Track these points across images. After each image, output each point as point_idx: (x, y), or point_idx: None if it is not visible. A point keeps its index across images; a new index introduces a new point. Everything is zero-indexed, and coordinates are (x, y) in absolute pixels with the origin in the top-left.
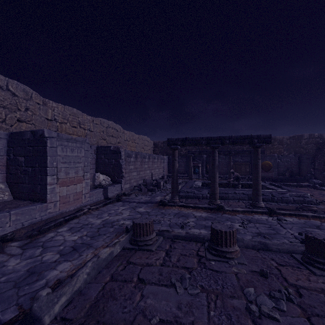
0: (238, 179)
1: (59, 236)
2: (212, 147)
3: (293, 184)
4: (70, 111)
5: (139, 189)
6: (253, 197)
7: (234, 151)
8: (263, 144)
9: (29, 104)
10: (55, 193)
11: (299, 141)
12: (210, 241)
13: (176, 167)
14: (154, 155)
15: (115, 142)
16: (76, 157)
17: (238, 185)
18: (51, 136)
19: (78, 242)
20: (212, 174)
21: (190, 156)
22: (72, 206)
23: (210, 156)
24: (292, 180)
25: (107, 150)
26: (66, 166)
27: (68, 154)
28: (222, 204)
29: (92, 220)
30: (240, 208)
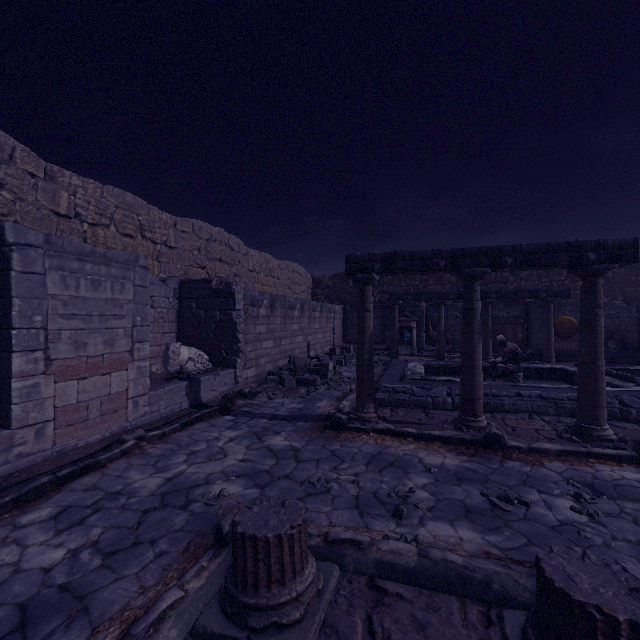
0: (518, 357)
1: (9, 549)
2: (466, 276)
3: (638, 369)
4: (117, 198)
5: (279, 379)
6: (582, 410)
7: (496, 293)
8: (613, 267)
9: (4, 174)
10: (39, 400)
11: (635, 272)
12: (545, 639)
13: (370, 328)
14: (313, 303)
15: (227, 274)
16: (110, 303)
17: (516, 372)
18: (24, 243)
19: (54, 580)
20: (466, 349)
21: (394, 305)
22: (96, 432)
23: (440, 305)
24: (625, 358)
25: (204, 288)
26: (76, 327)
27: (83, 294)
28: (493, 427)
29: (138, 478)
30: (550, 443)
